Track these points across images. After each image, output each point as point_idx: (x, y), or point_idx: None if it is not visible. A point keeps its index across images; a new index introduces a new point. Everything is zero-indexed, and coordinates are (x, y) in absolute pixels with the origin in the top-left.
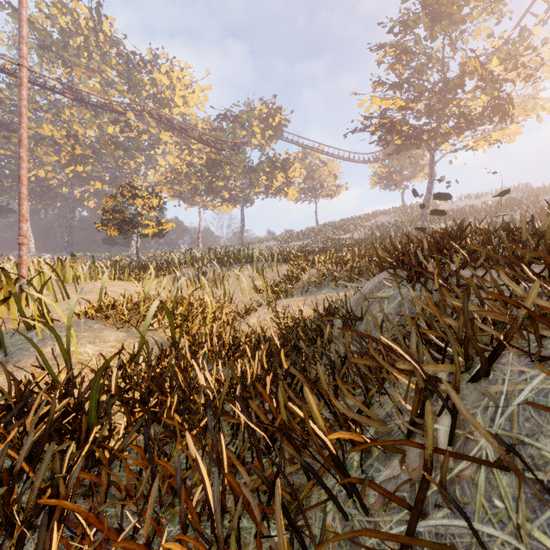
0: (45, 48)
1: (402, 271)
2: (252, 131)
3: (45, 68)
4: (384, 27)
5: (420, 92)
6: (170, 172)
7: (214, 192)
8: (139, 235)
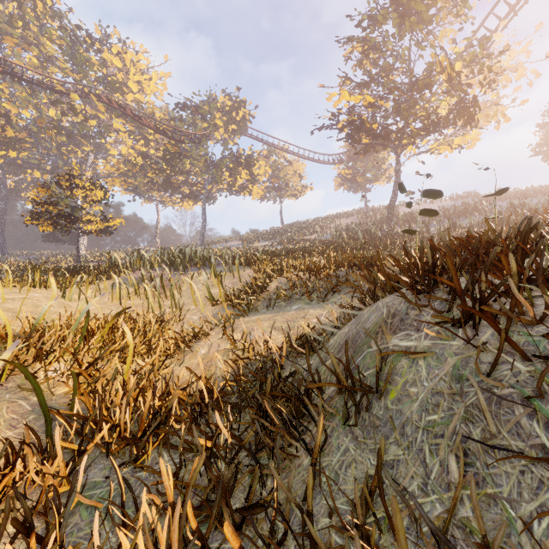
0: None
1: (460, 312)
2: (214, 124)
3: None
4: (352, 20)
5: (390, 89)
6: (123, 163)
7: (173, 187)
8: (81, 231)
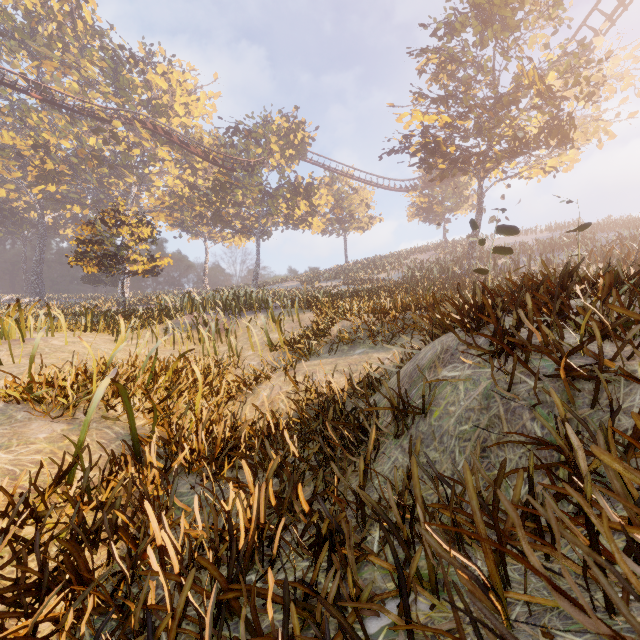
0: (4, 34)
1: (490, 343)
2: (269, 149)
3: (7, 60)
4: (426, 28)
5: (469, 107)
6: (169, 195)
7: (223, 222)
8: (126, 272)
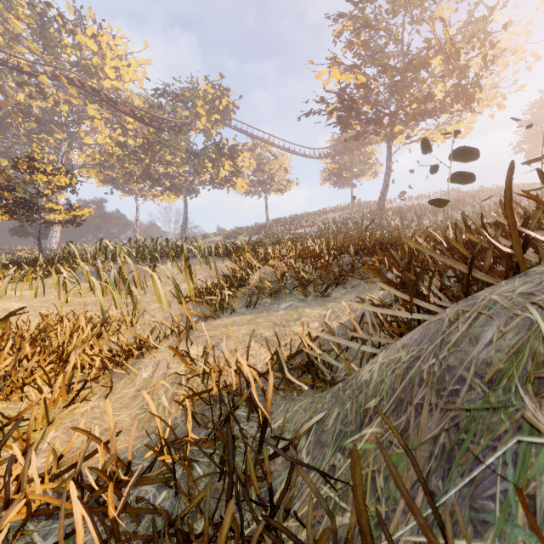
0: None
1: None
2: (196, 112)
3: None
4: None
5: (384, 66)
6: (99, 153)
7: (152, 179)
8: (44, 221)
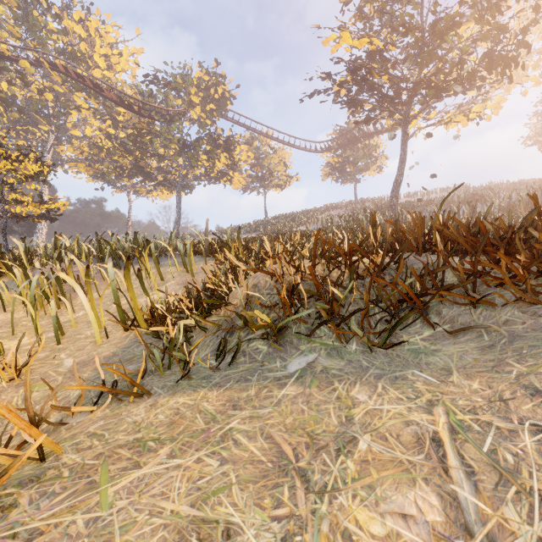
0: None
1: None
2: (189, 101)
3: None
4: None
5: (406, 27)
6: (88, 146)
7: (143, 173)
8: (13, 216)
